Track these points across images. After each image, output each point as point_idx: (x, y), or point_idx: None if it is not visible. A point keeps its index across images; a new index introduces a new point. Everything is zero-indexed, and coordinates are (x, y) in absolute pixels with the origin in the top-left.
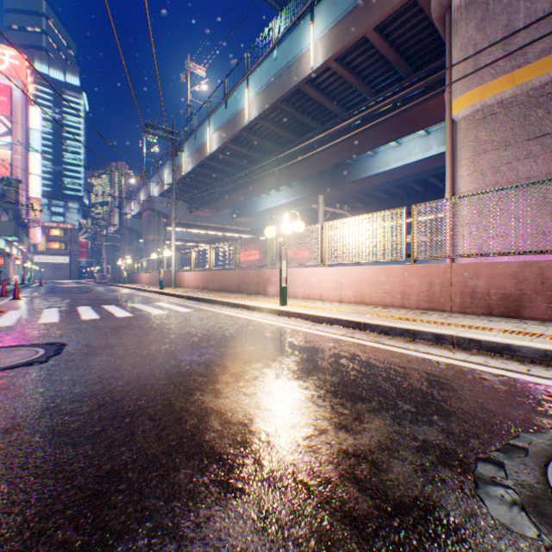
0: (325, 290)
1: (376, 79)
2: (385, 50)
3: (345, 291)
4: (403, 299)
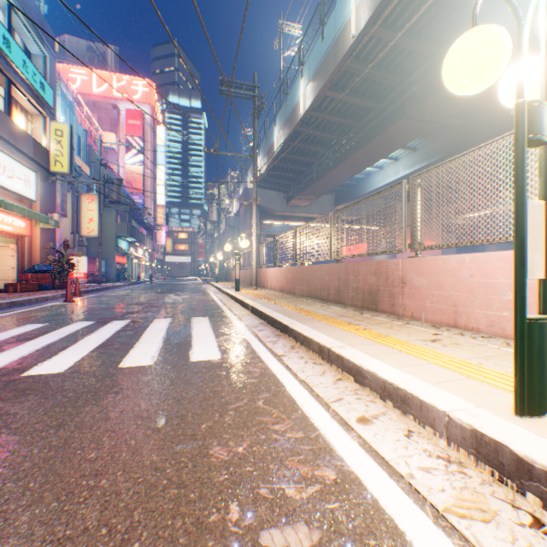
0: None
1: None
2: None
3: None
4: None
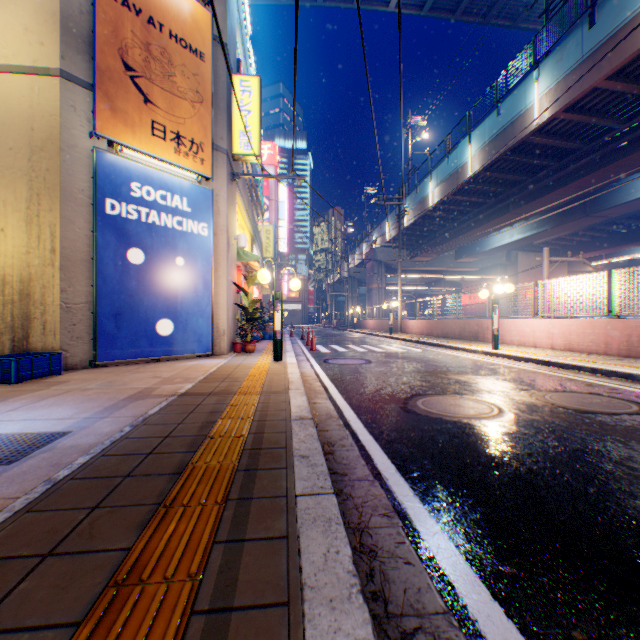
0: (537, 338)
1: (623, 108)
2: (625, 88)
3: (555, 340)
4: (605, 348)
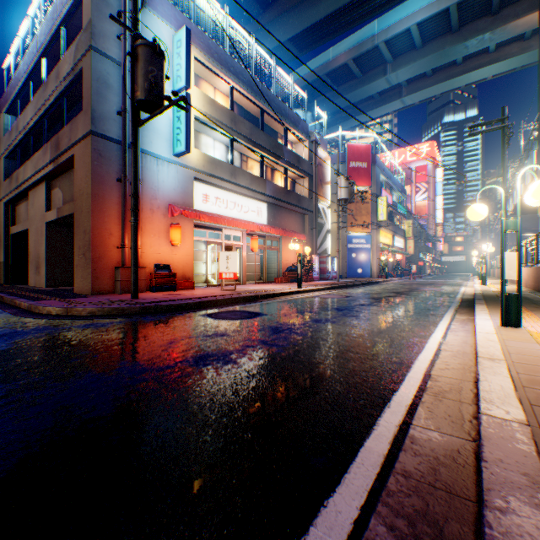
0: None
1: None
2: None
3: None
4: None
